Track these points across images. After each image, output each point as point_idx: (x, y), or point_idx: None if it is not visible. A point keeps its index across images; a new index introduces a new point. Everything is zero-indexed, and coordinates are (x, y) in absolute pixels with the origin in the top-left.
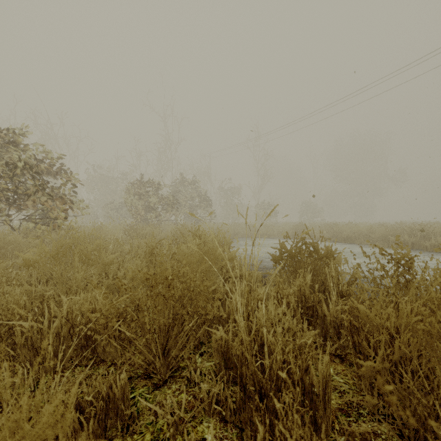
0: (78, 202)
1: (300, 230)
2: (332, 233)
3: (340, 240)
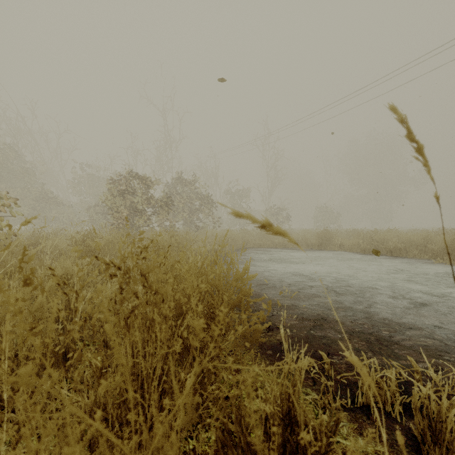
0: (9, 198)
1: (326, 239)
2: (371, 242)
3: (385, 252)
